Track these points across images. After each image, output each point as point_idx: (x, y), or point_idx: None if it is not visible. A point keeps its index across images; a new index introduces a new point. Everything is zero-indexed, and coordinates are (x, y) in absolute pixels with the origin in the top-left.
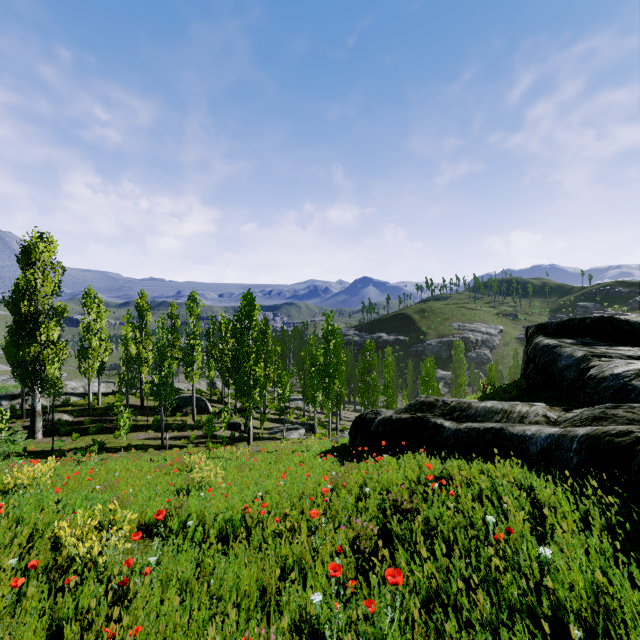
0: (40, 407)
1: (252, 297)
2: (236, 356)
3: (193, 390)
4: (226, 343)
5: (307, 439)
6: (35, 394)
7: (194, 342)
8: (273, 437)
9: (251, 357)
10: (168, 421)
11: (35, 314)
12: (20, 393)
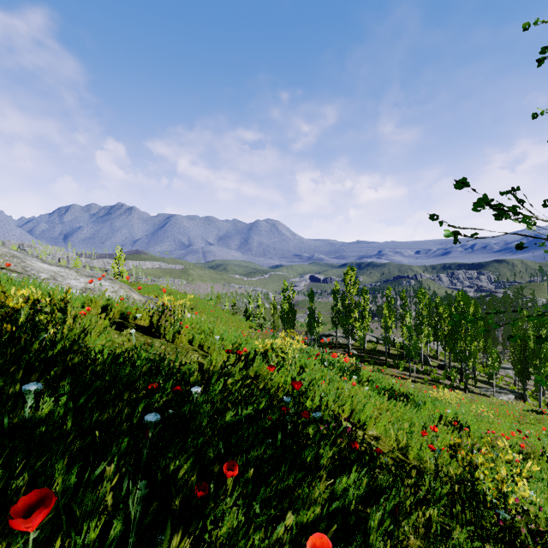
0: (350, 346)
1: (467, 299)
2: (452, 332)
3: (421, 349)
4: (443, 321)
5: (515, 403)
6: (349, 340)
7: (422, 320)
8: (483, 394)
9: (467, 338)
10: (406, 365)
11: (349, 304)
12: (328, 334)
